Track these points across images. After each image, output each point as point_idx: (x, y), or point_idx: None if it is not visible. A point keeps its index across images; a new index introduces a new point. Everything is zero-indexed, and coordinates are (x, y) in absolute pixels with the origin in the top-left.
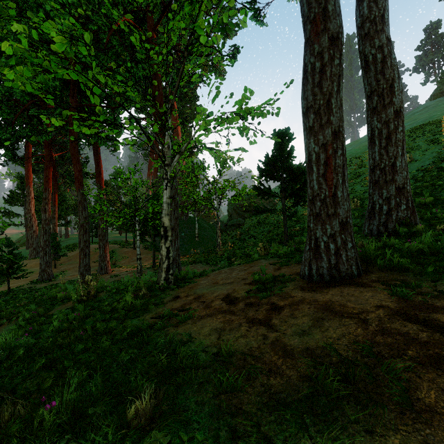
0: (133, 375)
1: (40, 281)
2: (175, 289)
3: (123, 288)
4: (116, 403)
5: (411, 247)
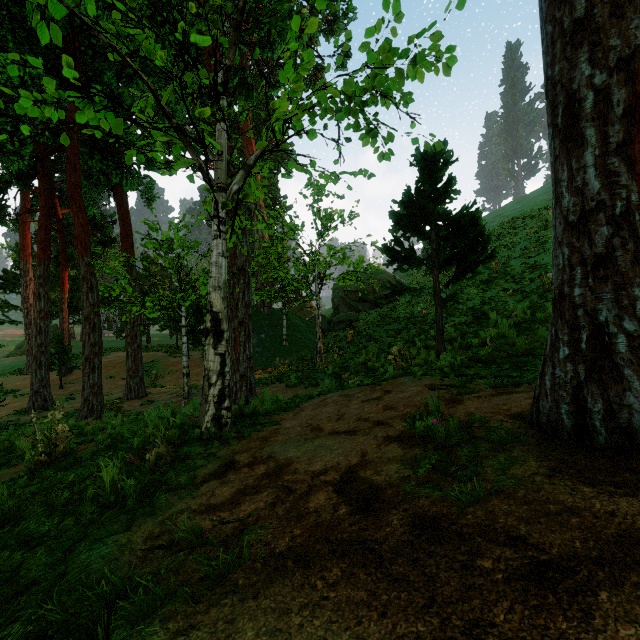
0: None
1: (30, 410)
2: (232, 442)
3: (126, 438)
4: None
5: None
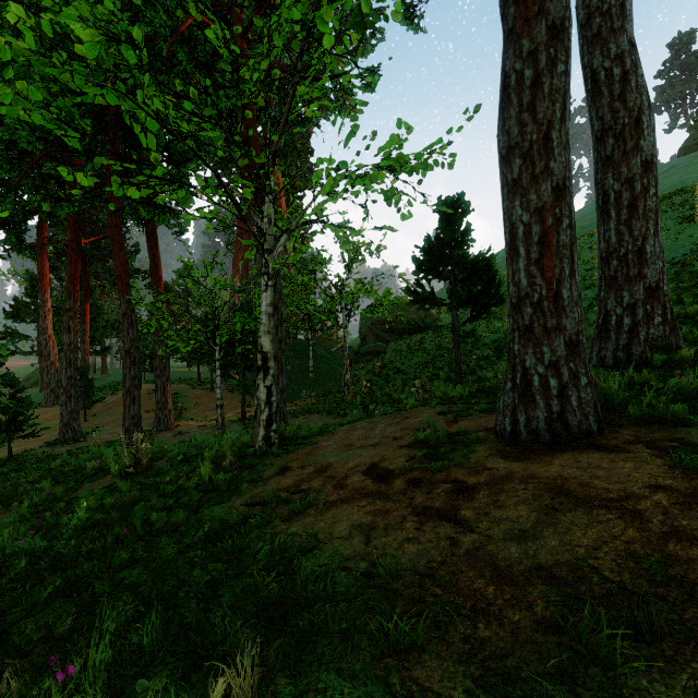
0: (218, 614)
1: (61, 442)
2: (282, 456)
3: (195, 454)
4: (188, 668)
5: (681, 384)
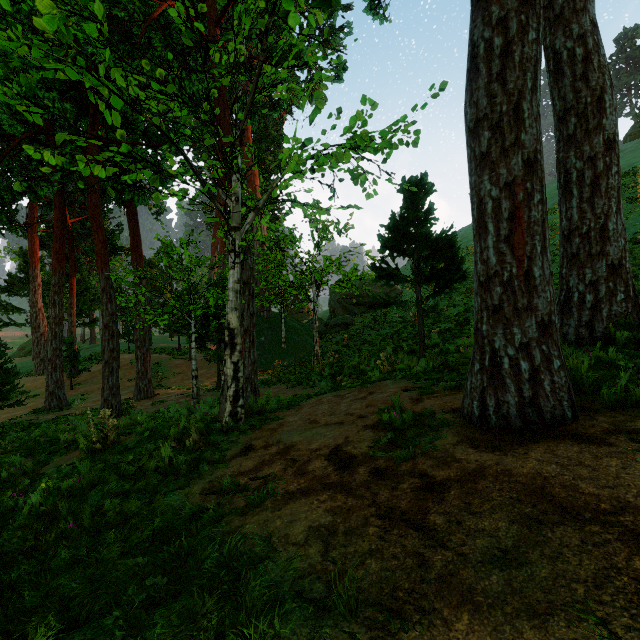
0: None
1: (47, 409)
2: (247, 432)
3: (162, 430)
4: None
5: None
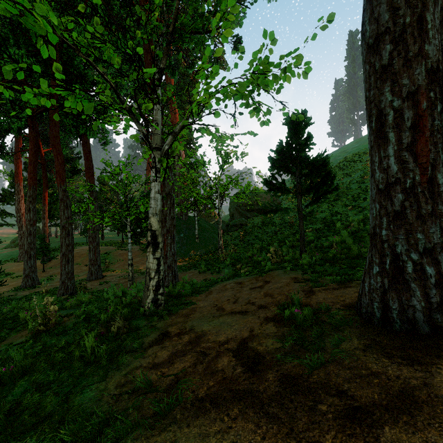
0: None
1: (23, 287)
2: (165, 317)
3: (95, 314)
4: None
5: None
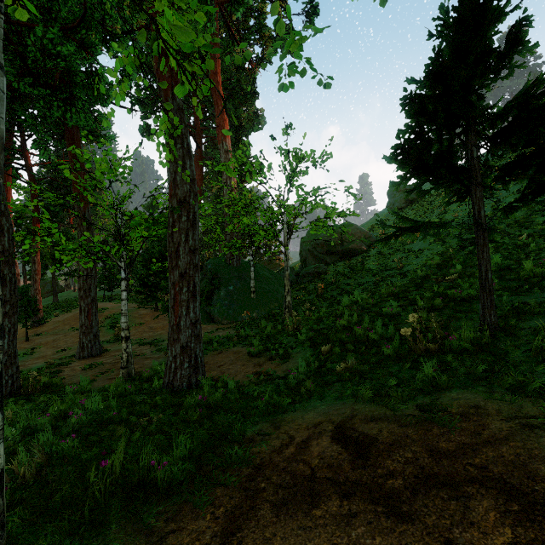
0: None
1: None
2: None
3: None
4: None
5: None
